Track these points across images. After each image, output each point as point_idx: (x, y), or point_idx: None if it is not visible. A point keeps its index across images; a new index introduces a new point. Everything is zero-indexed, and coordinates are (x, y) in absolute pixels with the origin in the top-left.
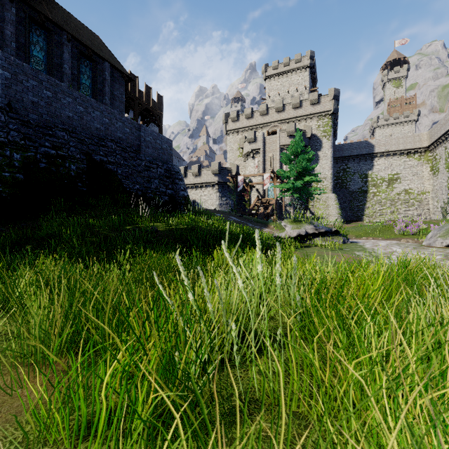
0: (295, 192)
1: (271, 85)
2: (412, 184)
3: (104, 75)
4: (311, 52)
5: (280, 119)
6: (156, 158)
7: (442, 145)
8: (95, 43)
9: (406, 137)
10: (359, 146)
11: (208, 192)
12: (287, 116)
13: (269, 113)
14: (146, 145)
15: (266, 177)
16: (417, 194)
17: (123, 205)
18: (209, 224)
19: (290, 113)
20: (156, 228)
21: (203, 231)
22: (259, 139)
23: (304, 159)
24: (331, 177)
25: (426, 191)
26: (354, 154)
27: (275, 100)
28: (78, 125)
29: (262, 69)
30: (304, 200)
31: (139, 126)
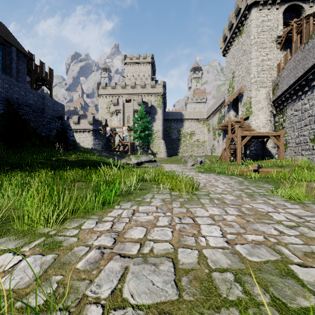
0: (141, 139)
1: (129, 69)
2: (200, 136)
3: (12, 55)
4: (152, 54)
5: (134, 93)
6: (54, 116)
7: (211, 119)
8: (3, 32)
9: (197, 112)
10: (176, 114)
11: (85, 135)
12: (138, 92)
13: (126, 88)
14: (48, 108)
15: (124, 129)
16: (202, 142)
17: (37, 146)
18: (93, 157)
19: (139, 90)
20: (67, 159)
21: (92, 161)
22: (121, 104)
23: (145, 121)
24: (162, 131)
25: (206, 140)
26: (174, 118)
27: (131, 79)
28: (5, 96)
29: (122, 57)
30: (146, 144)
31: (43, 96)
